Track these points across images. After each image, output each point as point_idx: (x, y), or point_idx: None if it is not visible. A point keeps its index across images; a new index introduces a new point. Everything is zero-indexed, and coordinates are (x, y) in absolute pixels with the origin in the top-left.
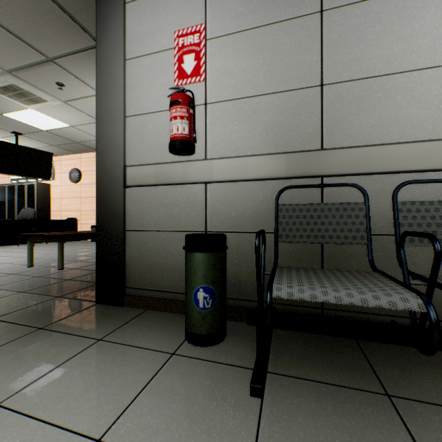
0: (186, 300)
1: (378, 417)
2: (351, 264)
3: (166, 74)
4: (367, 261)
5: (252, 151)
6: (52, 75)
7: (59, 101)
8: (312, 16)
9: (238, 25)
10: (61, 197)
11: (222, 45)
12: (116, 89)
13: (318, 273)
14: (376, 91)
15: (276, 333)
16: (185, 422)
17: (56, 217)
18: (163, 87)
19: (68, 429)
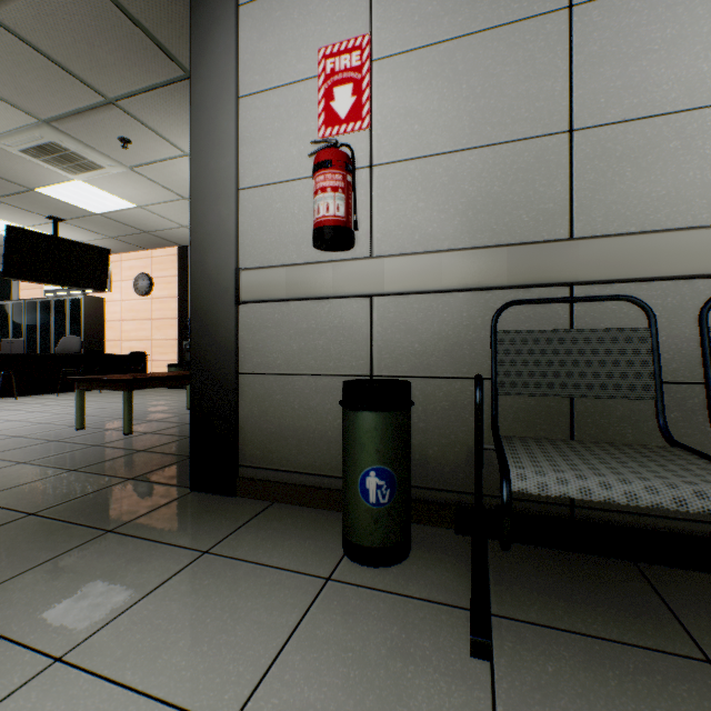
0: (345, 490)
1: (701, 702)
2: (622, 433)
3: (305, 118)
4: (651, 427)
5: (450, 243)
6: (113, 126)
7: (121, 168)
8: (554, 15)
9: (426, 35)
10: (121, 319)
11: (398, 69)
12: (223, 145)
13: (578, 449)
14: (667, 138)
15: (494, 547)
16: (368, 700)
17: (114, 350)
18: (300, 140)
19: (176, 705)
